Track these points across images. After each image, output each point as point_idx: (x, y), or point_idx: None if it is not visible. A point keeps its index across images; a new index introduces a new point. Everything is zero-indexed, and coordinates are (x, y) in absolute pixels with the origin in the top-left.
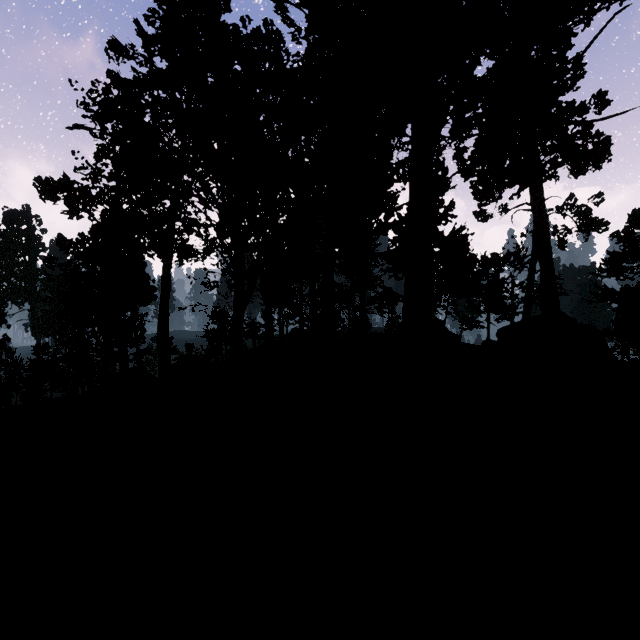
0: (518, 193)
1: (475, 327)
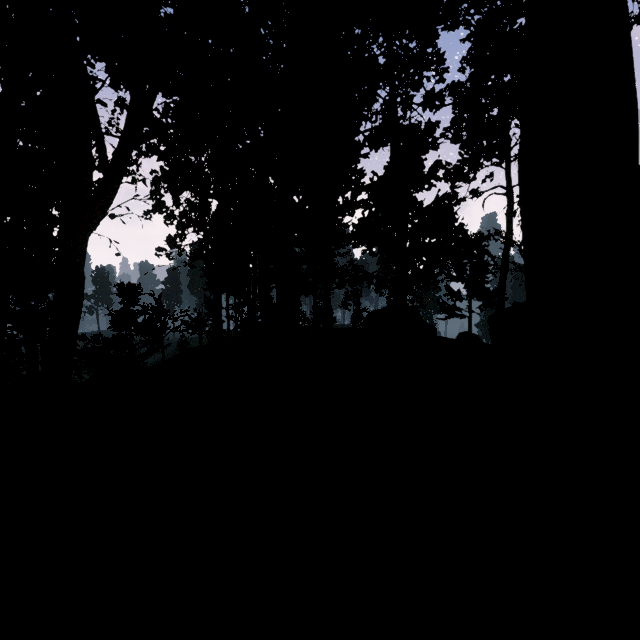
0: (491, 176)
1: (455, 316)
